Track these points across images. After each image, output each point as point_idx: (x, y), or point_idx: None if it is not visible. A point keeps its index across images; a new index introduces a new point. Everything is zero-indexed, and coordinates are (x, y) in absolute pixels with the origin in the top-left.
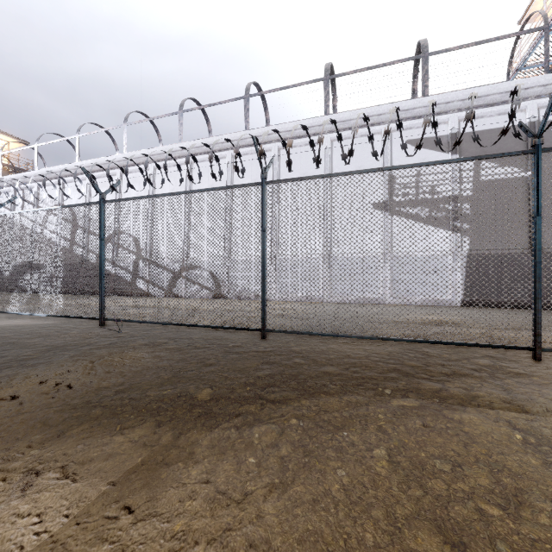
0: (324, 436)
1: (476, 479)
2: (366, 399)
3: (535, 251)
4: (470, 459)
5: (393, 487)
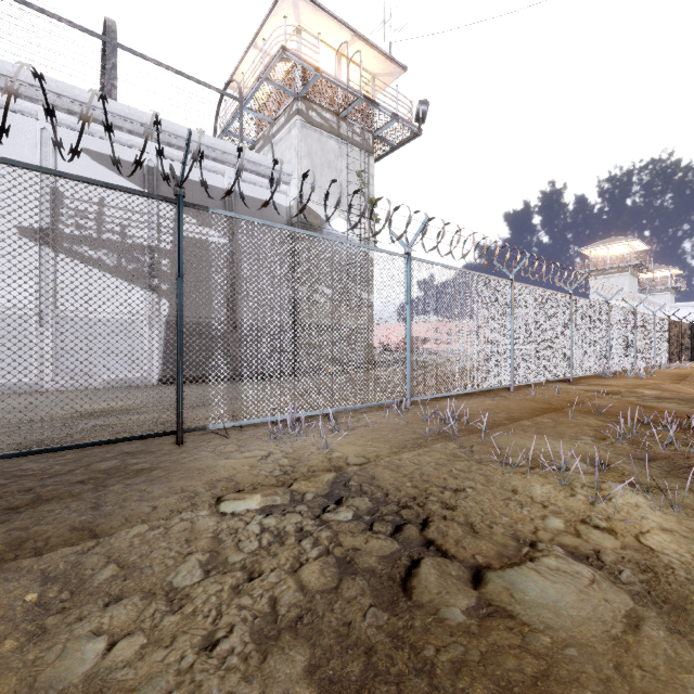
0: None
1: None
2: None
3: (177, 318)
4: None
5: None
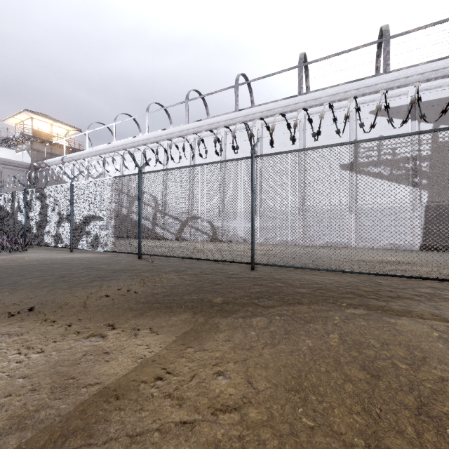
0: (298, 325)
1: (396, 352)
2: (328, 308)
3: None
4: (395, 342)
5: (340, 350)
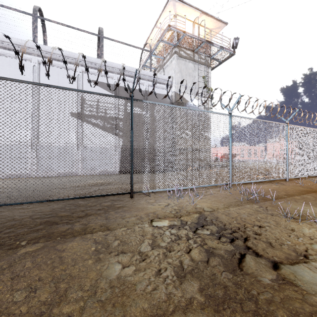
0: None
1: (40, 297)
2: None
3: (131, 146)
4: (48, 280)
5: None
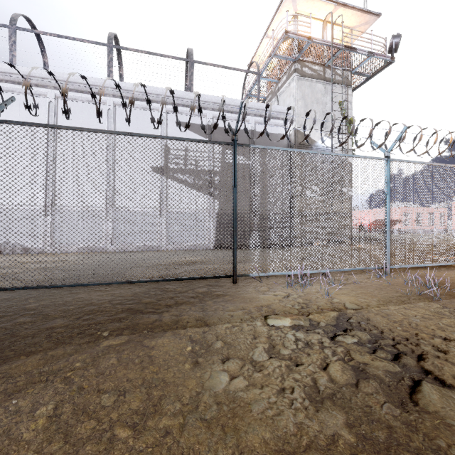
0: None
1: (131, 403)
2: (76, 348)
3: (233, 211)
4: (138, 383)
5: (28, 453)
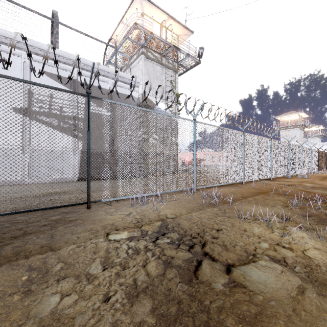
0: None
1: None
2: None
3: (88, 150)
4: None
5: None
